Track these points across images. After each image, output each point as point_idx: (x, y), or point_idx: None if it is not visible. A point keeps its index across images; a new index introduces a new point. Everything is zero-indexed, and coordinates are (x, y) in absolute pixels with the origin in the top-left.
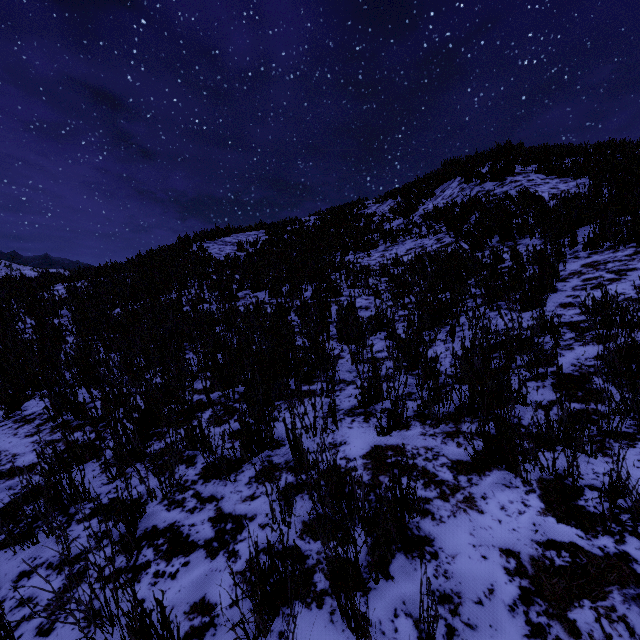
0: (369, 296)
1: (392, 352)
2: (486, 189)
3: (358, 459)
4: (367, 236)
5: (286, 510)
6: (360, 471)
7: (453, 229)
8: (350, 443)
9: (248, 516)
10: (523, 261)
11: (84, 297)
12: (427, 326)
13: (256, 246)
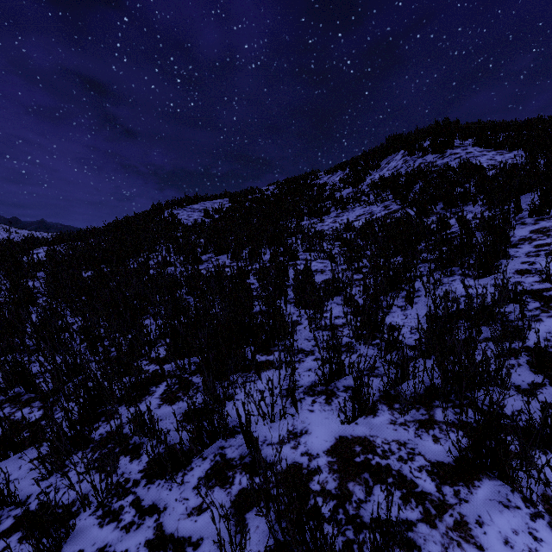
0: (324, 260)
1: (350, 319)
2: (428, 161)
3: (322, 456)
4: (320, 203)
5: (238, 532)
6: (325, 474)
7: (399, 197)
8: (312, 432)
9: (192, 540)
10: (471, 227)
11: (60, 260)
12: (382, 291)
13: (220, 213)
